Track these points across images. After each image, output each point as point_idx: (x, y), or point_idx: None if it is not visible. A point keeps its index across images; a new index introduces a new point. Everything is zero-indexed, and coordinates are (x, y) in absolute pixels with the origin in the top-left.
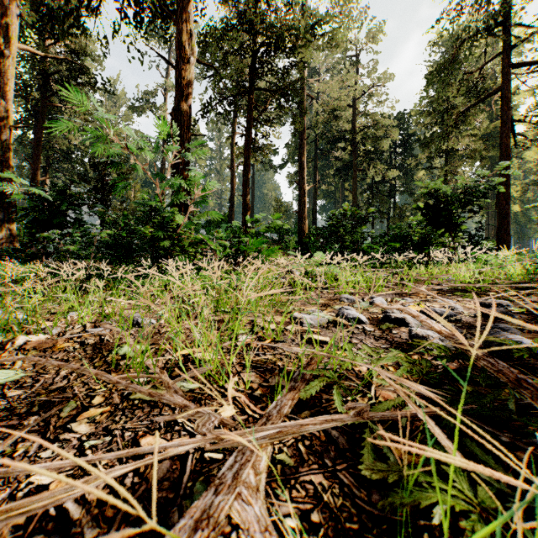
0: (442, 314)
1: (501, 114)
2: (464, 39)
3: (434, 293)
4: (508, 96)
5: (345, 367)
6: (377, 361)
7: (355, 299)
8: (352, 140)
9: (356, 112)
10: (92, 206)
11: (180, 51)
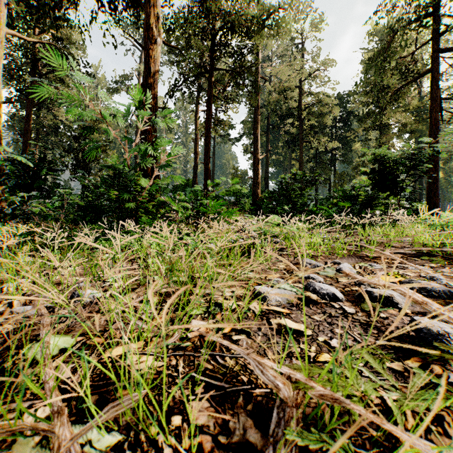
0: (432, 290)
1: (430, 92)
2: (398, 26)
3: (398, 257)
4: (437, 76)
5: (356, 415)
6: (407, 403)
7: (318, 265)
8: (299, 116)
9: (302, 92)
10: (74, 172)
11: (147, 32)
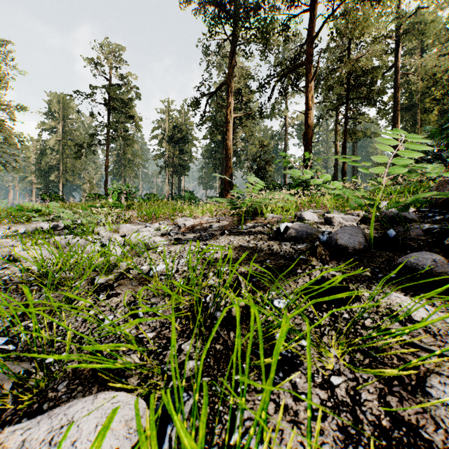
0: None
1: None
2: None
3: None
4: None
5: None
6: None
7: None
8: None
9: None
10: None
11: (307, 106)
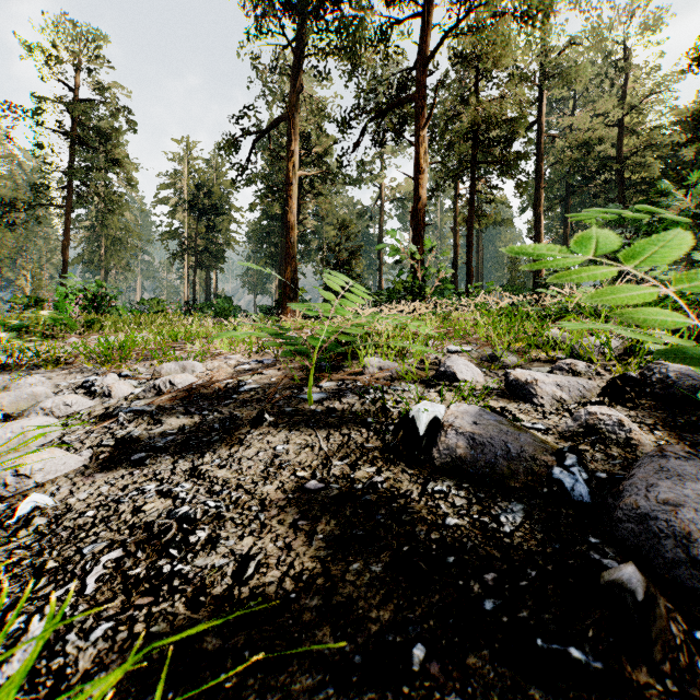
0: None
1: None
2: None
3: None
4: None
5: None
6: None
7: None
8: (617, 170)
9: (622, 132)
10: None
11: (417, 167)
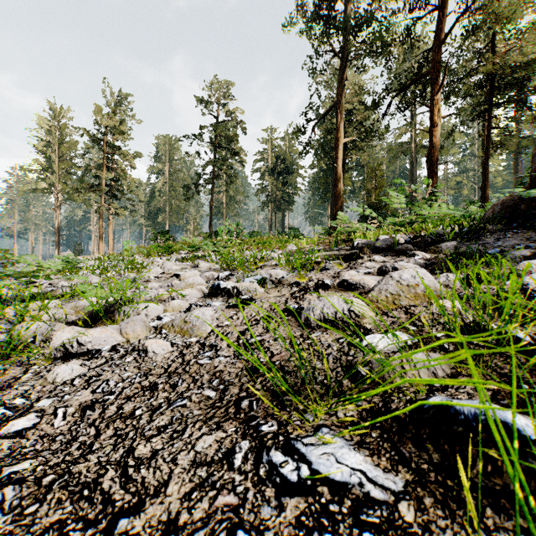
0: None
1: None
2: None
3: None
4: None
5: None
6: None
7: None
8: None
9: None
10: None
11: (431, 123)
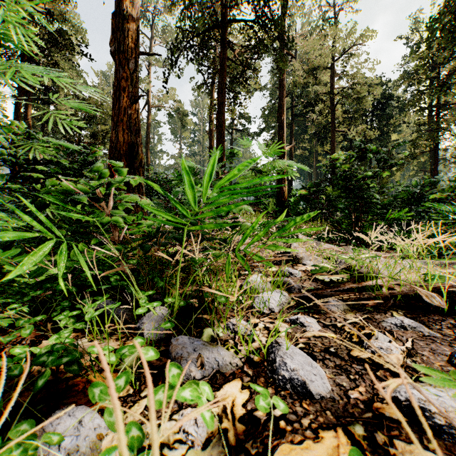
0: None
1: None
2: None
3: None
4: None
5: None
6: None
7: None
8: (330, 102)
9: (334, 73)
10: None
11: None
